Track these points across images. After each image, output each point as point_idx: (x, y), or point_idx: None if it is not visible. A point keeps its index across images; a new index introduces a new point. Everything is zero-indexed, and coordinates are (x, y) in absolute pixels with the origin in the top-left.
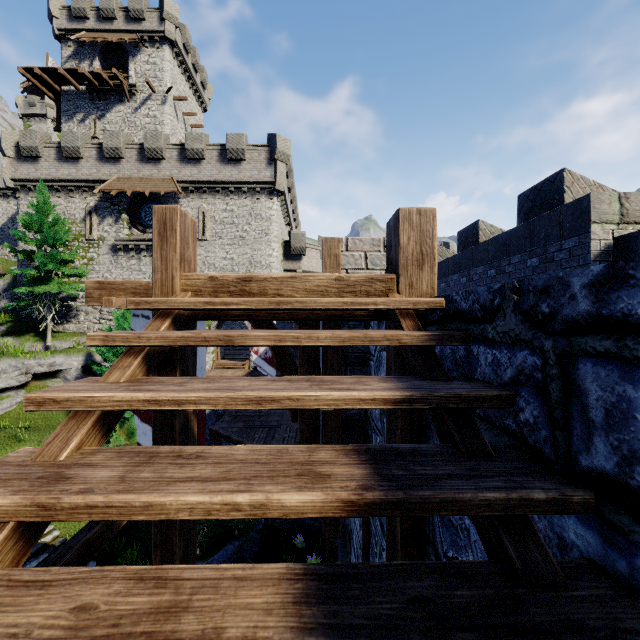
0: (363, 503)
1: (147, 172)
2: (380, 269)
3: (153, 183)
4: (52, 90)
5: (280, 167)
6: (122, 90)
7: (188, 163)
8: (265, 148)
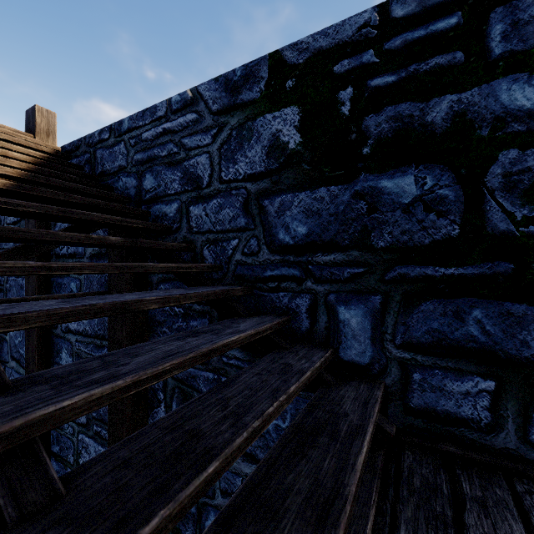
0: (39, 161)
1: None
2: None
3: None
4: None
5: None
6: None
7: None
8: None
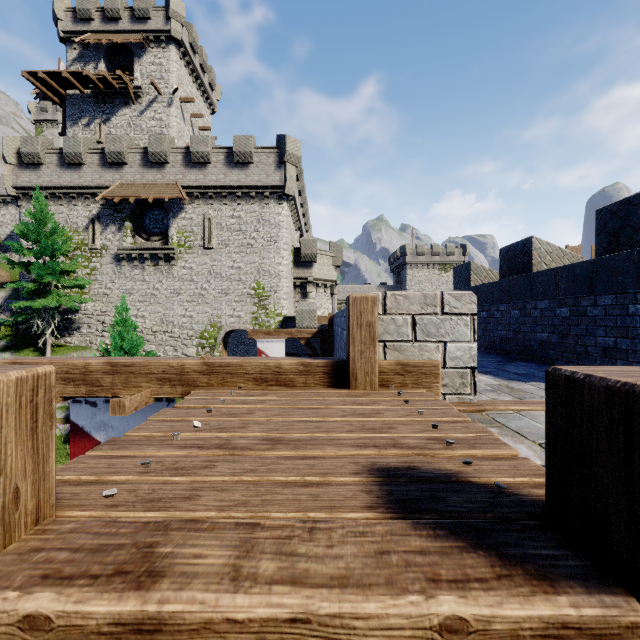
0: None
1: (151, 177)
2: (436, 341)
3: (157, 189)
4: (57, 94)
5: (290, 170)
6: (127, 93)
7: (193, 167)
8: (274, 150)
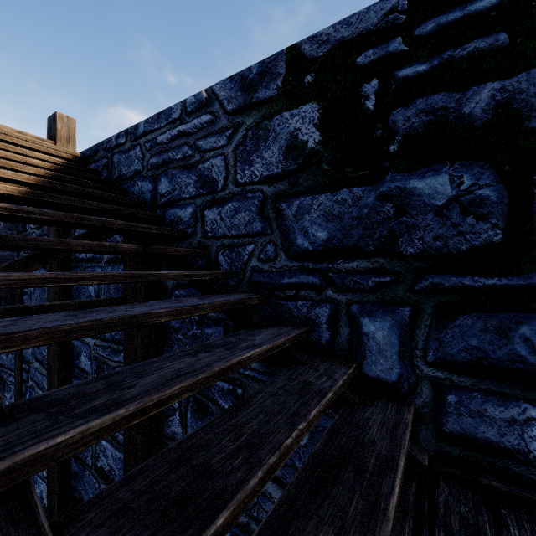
0: (57, 167)
1: None
2: None
3: None
4: None
5: None
6: None
7: None
8: None
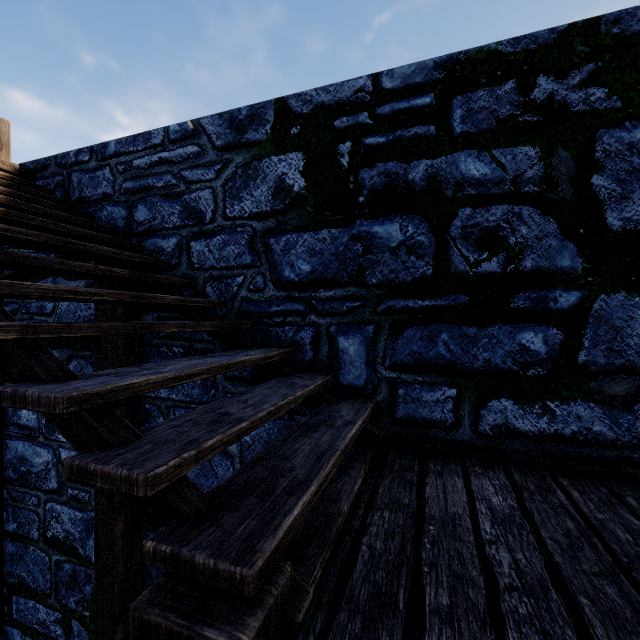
0: (5, 182)
1: None
2: None
3: None
4: None
5: None
6: None
7: None
8: None
